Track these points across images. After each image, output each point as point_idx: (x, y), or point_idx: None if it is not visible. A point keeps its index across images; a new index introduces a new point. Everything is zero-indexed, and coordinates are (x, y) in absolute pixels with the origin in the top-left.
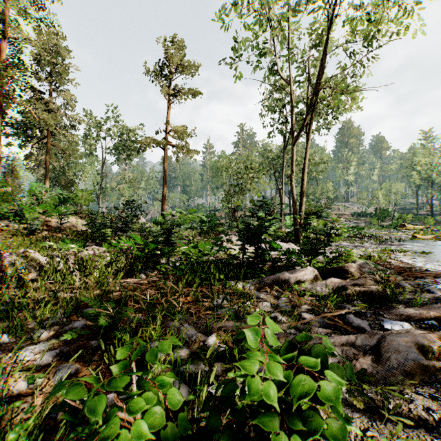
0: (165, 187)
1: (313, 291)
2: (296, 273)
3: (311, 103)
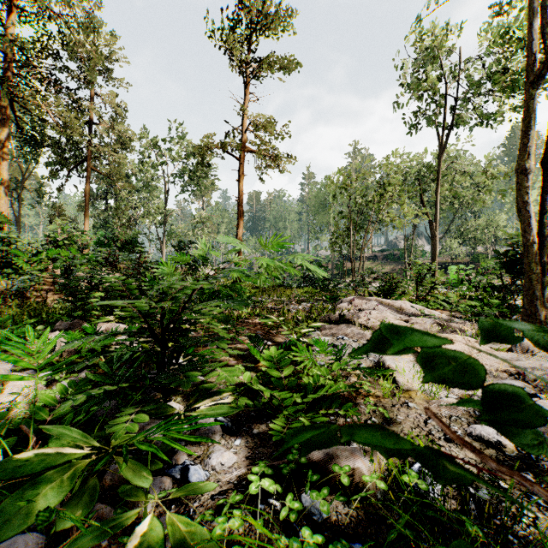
0: (240, 221)
1: None
2: None
3: None
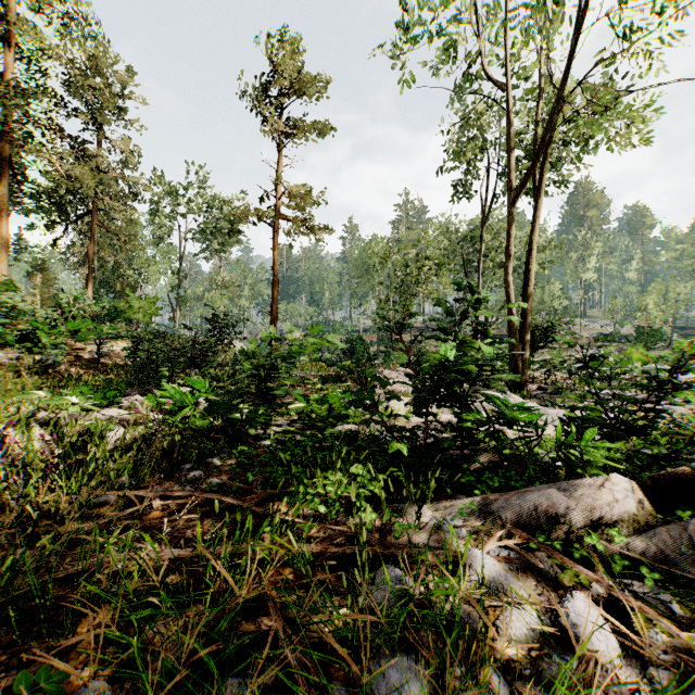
0: (275, 292)
1: (651, 558)
2: (583, 493)
3: (549, 119)
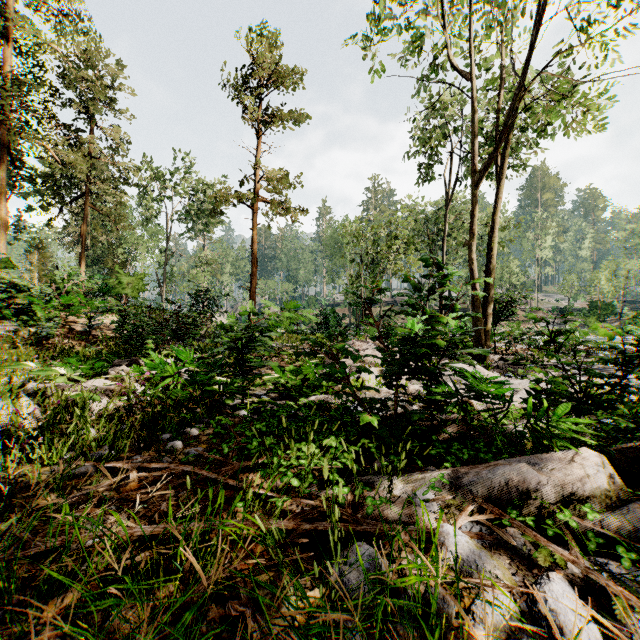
0: (254, 268)
1: (625, 536)
2: (553, 467)
3: (511, 105)
